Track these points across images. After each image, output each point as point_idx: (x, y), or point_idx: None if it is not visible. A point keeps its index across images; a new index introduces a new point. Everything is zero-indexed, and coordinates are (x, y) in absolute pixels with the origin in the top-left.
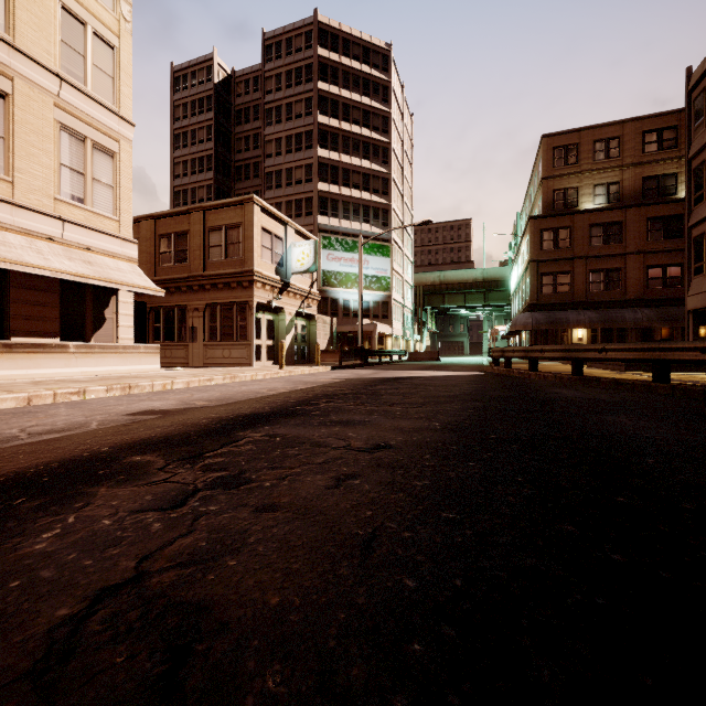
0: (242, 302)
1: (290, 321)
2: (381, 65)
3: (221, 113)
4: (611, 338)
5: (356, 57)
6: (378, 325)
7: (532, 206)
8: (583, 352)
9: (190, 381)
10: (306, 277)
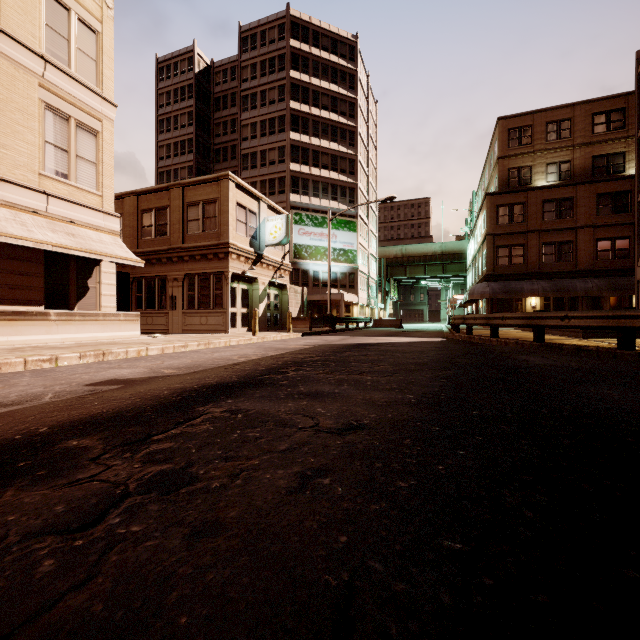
0: (218, 273)
1: (263, 290)
2: (348, 55)
3: (201, 100)
4: (563, 306)
5: (325, 48)
6: (346, 295)
7: (488, 184)
8: (544, 319)
9: (164, 347)
10: (278, 249)
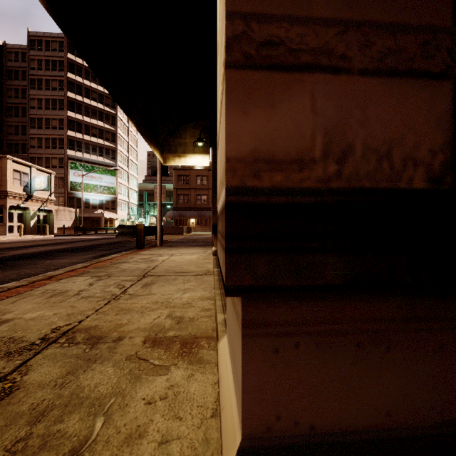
0: (0, 205)
1: (34, 214)
2: None
3: None
4: (204, 222)
5: None
6: (106, 214)
7: None
8: None
9: None
10: (46, 191)
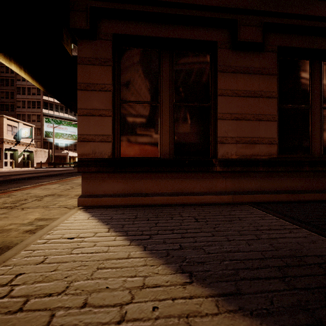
0: None
1: (21, 153)
2: None
3: None
4: None
5: None
6: (70, 153)
7: None
8: None
9: None
10: (29, 138)
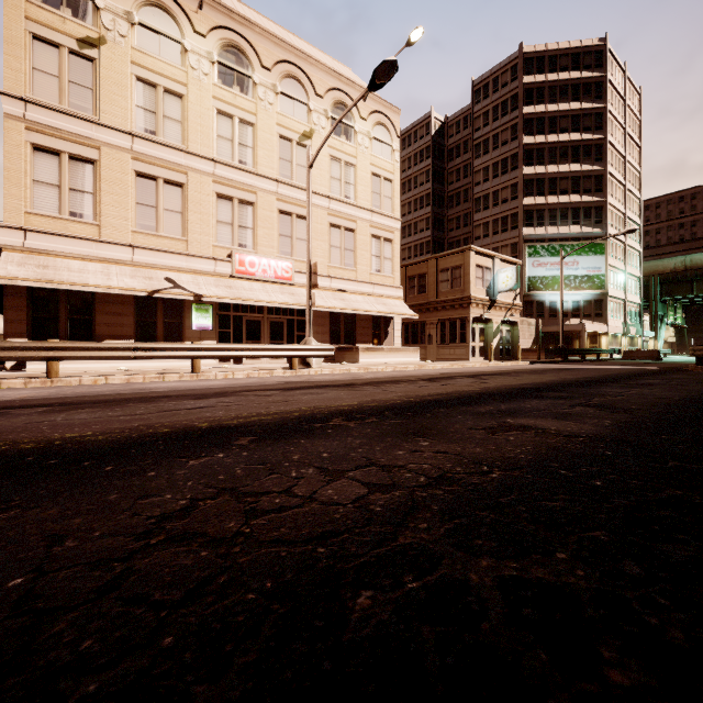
0: (462, 318)
1: (497, 328)
2: (593, 64)
3: (436, 156)
4: None
5: (564, 68)
6: (588, 325)
7: None
8: None
9: (443, 366)
10: (509, 293)
